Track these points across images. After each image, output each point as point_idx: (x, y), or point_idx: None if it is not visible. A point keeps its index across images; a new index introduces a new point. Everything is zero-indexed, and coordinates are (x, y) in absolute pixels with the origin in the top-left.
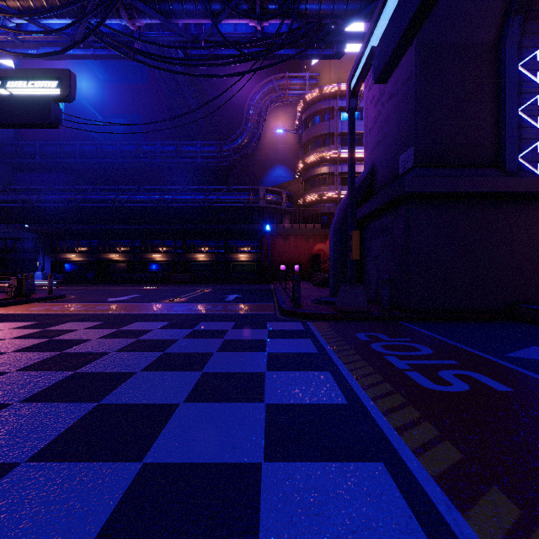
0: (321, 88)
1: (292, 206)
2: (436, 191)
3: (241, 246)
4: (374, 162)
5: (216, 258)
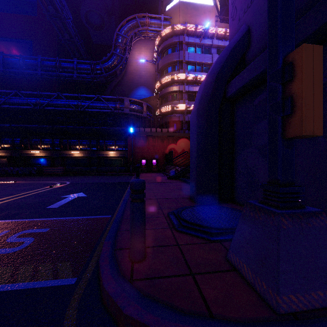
0: (173, 25)
1: (151, 115)
2: None
3: (110, 145)
4: (250, 22)
5: (88, 155)
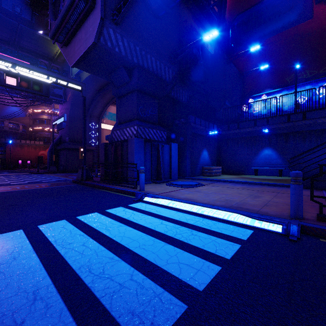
0: None
1: (26, 131)
2: (72, 148)
3: None
4: (62, 135)
5: None
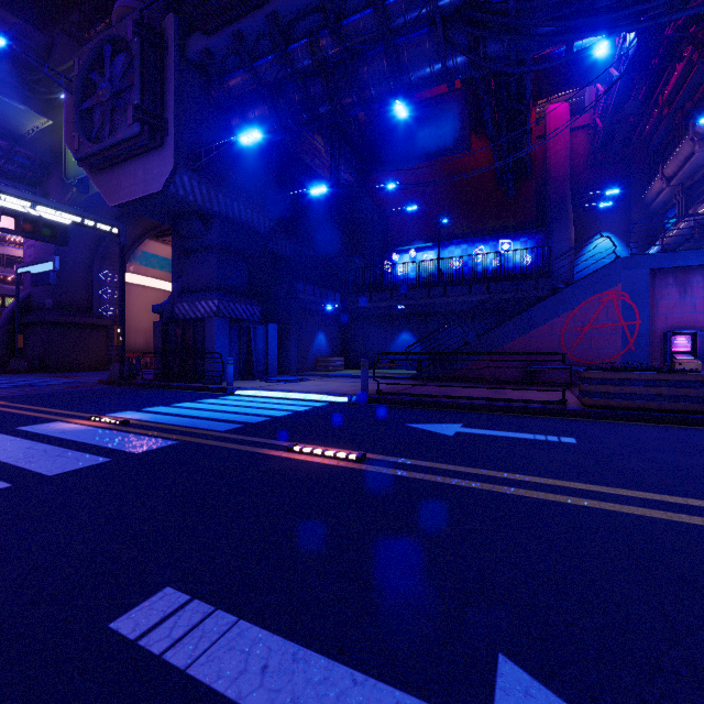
0: None
1: None
2: (62, 322)
3: None
4: (31, 292)
5: None
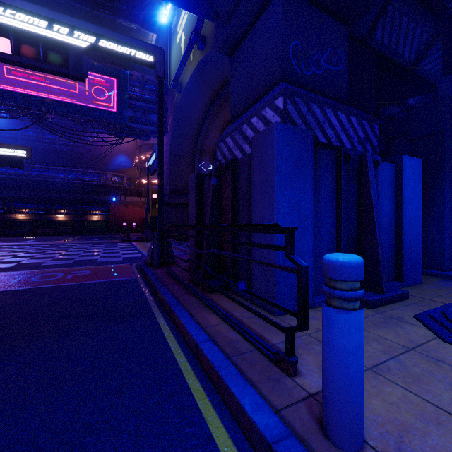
0: None
1: (131, 185)
2: (173, 202)
3: (94, 210)
4: None
5: (73, 218)
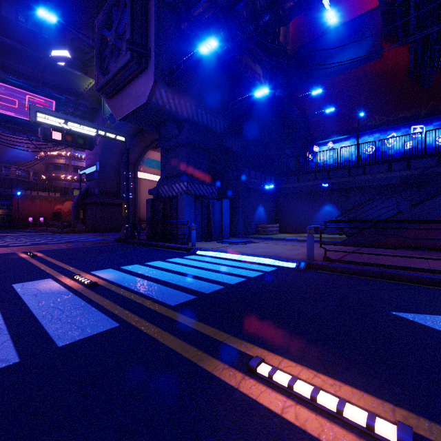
0: None
1: (37, 179)
2: (103, 202)
3: None
4: (89, 186)
5: None
